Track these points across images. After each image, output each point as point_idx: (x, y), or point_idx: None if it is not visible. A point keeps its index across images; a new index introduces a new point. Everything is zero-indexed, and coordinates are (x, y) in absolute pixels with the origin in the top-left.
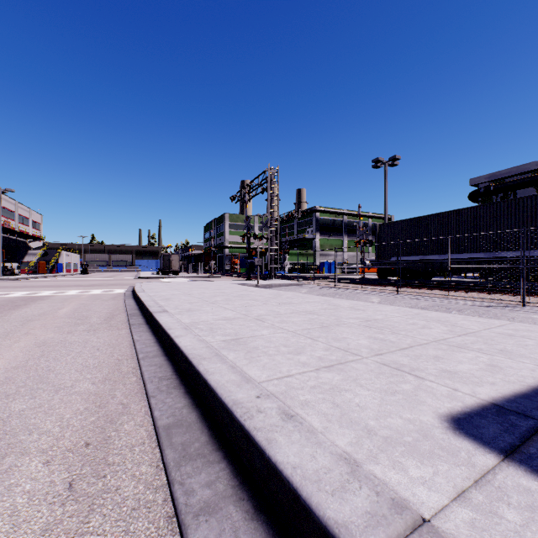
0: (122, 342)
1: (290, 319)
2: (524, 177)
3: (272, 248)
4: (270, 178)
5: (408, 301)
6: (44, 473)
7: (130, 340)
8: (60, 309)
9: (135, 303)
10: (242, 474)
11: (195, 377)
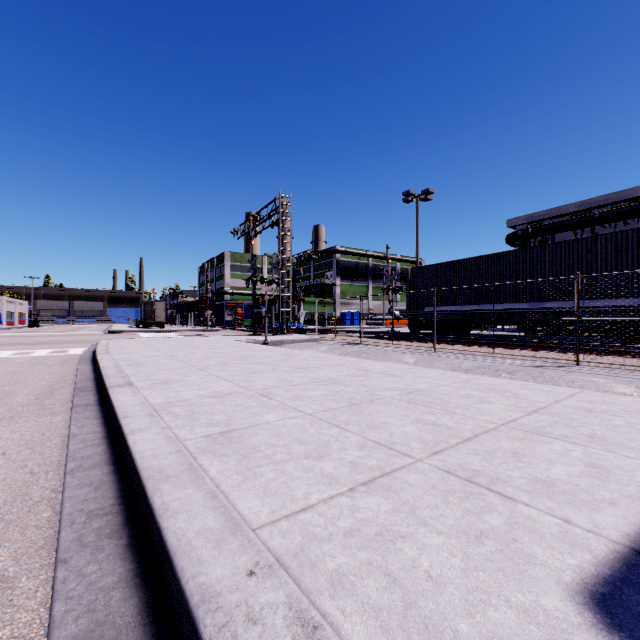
0: (50, 438)
1: (307, 392)
2: (562, 220)
3: (284, 295)
4: (281, 209)
5: (448, 361)
6: None
7: (66, 433)
8: None
9: (92, 371)
10: None
11: (148, 515)
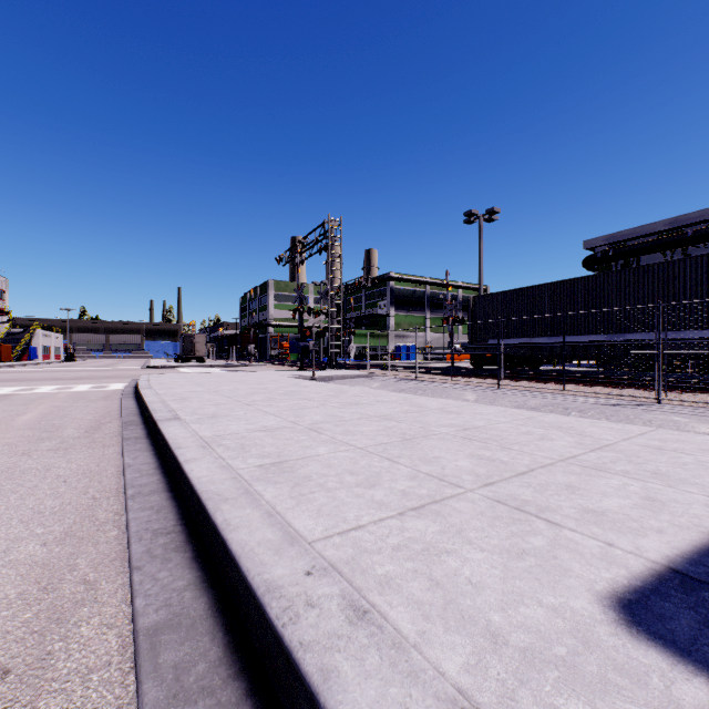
0: (105, 468)
1: (358, 428)
2: (649, 240)
3: (333, 327)
4: (330, 233)
5: (513, 398)
6: None
7: (119, 464)
8: (19, 416)
9: (136, 406)
10: None
11: (210, 532)
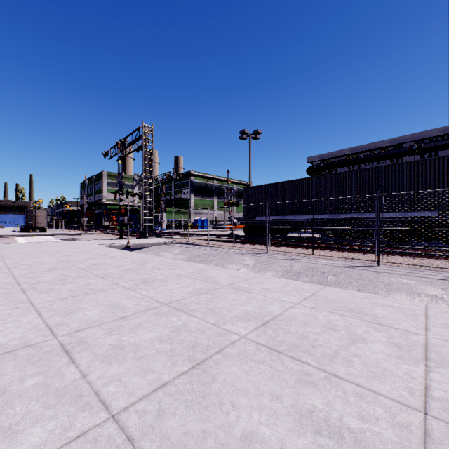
0: None
1: (136, 335)
2: (342, 159)
3: (147, 206)
4: (144, 136)
5: (281, 263)
6: None
7: None
8: None
9: None
10: None
11: None
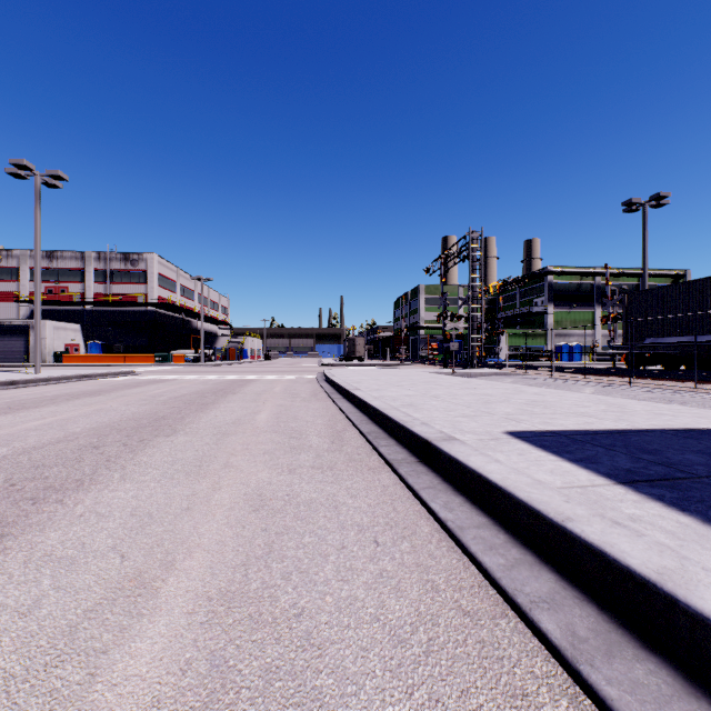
0: (331, 407)
1: (462, 397)
2: None
3: (474, 329)
4: (471, 244)
5: (628, 393)
6: (320, 439)
7: (336, 407)
8: (273, 388)
9: (330, 386)
10: (401, 443)
11: (381, 418)
